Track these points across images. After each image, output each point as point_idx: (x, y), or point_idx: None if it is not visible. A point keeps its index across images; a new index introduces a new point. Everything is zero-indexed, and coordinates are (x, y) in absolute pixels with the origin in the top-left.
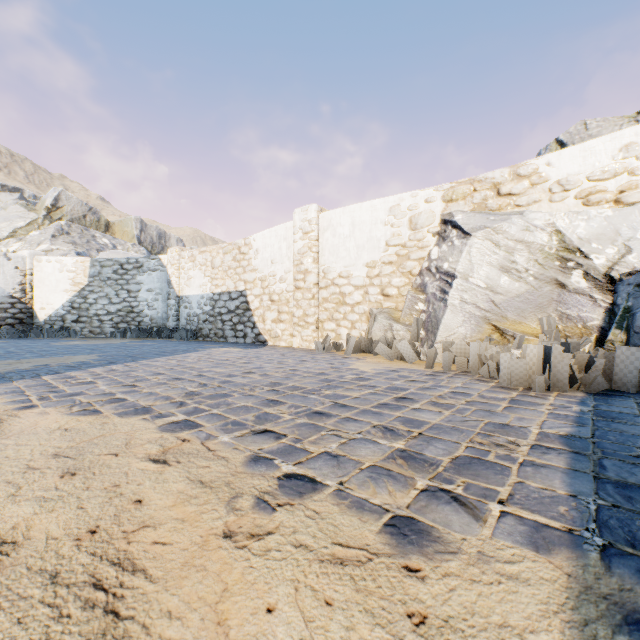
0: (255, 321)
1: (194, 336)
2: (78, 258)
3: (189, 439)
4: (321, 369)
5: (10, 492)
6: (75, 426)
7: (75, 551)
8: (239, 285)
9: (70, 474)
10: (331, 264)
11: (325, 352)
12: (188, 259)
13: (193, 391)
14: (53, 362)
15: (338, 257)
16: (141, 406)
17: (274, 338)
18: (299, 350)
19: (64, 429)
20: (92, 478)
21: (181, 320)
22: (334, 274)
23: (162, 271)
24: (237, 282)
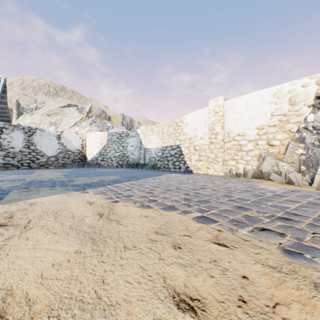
0: (185, 160)
1: (153, 167)
2: (102, 132)
3: (221, 230)
4: (243, 188)
5: (157, 256)
6: (148, 214)
7: (250, 319)
8: (176, 142)
9: (177, 247)
10: (232, 128)
11: (231, 177)
12: (150, 130)
13: (186, 198)
14: (104, 179)
15: (237, 124)
16: (168, 205)
17: (196, 169)
18: (214, 176)
19: (144, 216)
20: (193, 252)
21: (146, 160)
22: (234, 134)
23: (137, 137)
24: (175, 140)
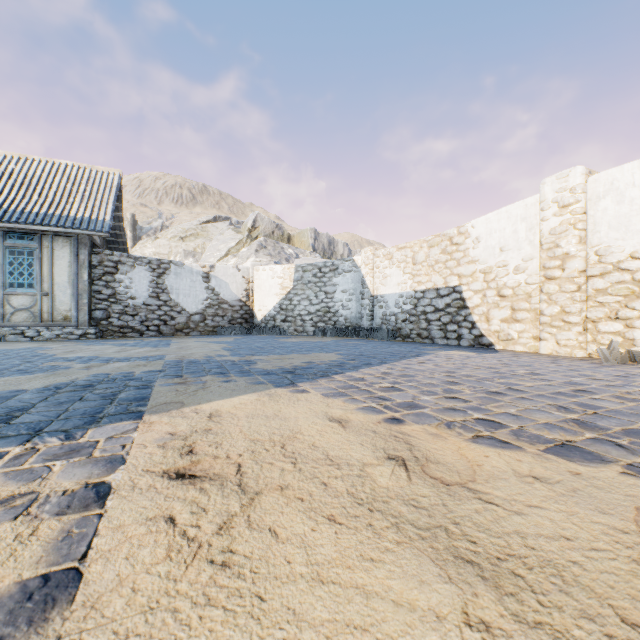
0: (474, 320)
1: (393, 336)
2: (285, 265)
3: None
4: None
5: None
6: (535, 472)
7: None
8: (450, 280)
9: None
10: (613, 242)
11: (617, 363)
12: (383, 257)
13: (574, 419)
14: (312, 359)
15: (628, 231)
16: (555, 441)
17: (504, 341)
18: (563, 358)
19: (530, 476)
20: None
21: (375, 320)
22: (619, 255)
23: (355, 272)
24: (447, 277)
